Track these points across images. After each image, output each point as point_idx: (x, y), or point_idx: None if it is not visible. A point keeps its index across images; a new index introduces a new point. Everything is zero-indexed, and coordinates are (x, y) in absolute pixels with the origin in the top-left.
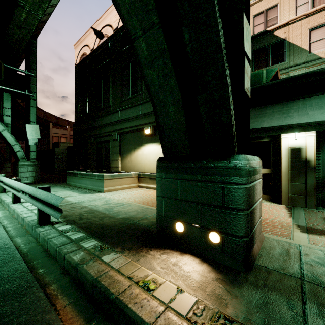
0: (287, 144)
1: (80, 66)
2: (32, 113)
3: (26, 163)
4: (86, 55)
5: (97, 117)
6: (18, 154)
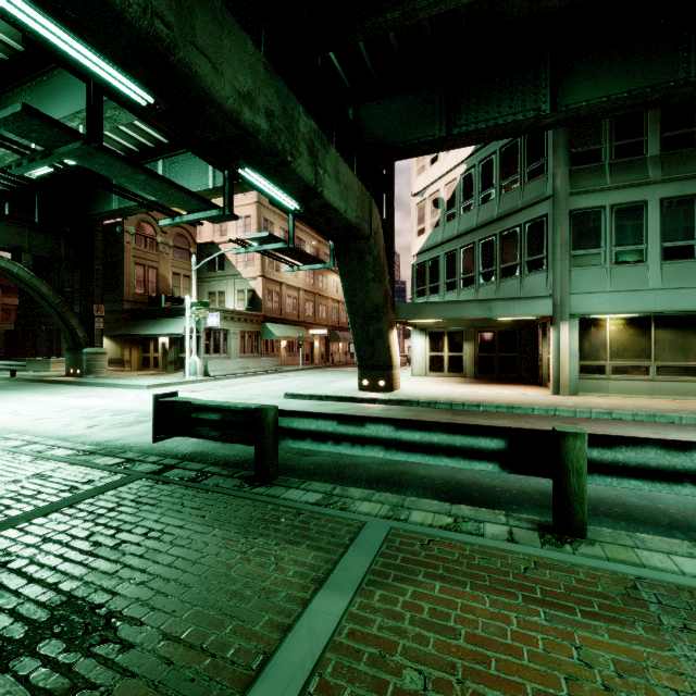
0: (161, 341)
1: None
2: None
3: None
4: None
5: None
6: None
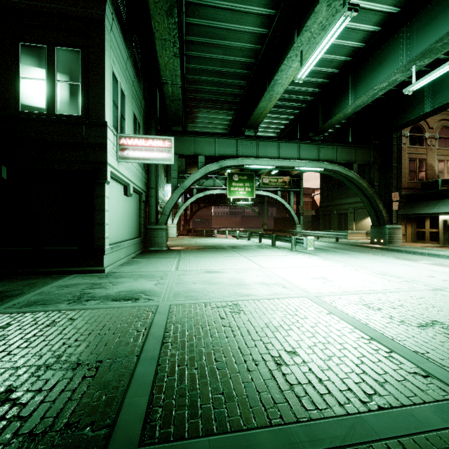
0: (441, 218)
1: None
2: (301, 199)
3: (299, 226)
4: None
5: (338, 199)
6: (295, 221)
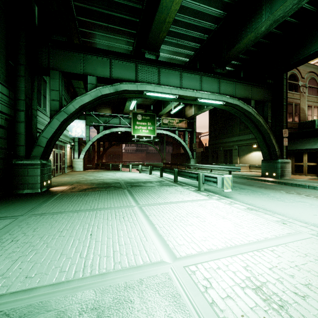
0: None
1: (212, 111)
2: (194, 138)
3: (193, 160)
4: None
5: (224, 138)
6: (190, 156)
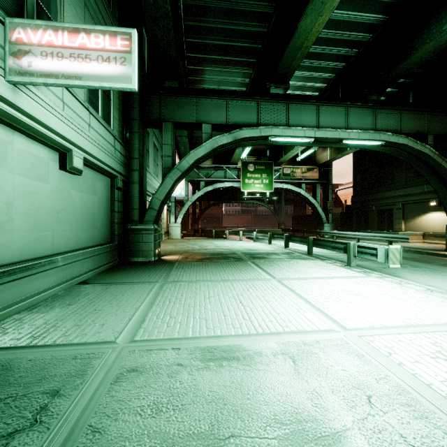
0: None
1: (359, 152)
2: (329, 193)
3: (328, 225)
4: None
5: (379, 191)
6: (323, 219)
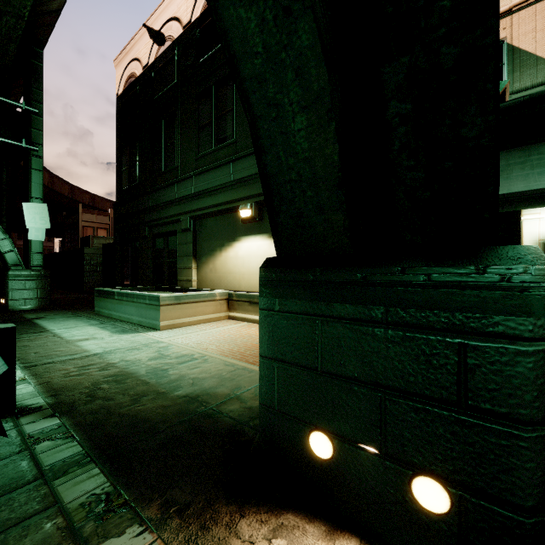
0: (536, 233)
1: (125, 98)
2: (35, 182)
3: (23, 274)
4: (134, 77)
5: (154, 189)
6: (7, 256)
